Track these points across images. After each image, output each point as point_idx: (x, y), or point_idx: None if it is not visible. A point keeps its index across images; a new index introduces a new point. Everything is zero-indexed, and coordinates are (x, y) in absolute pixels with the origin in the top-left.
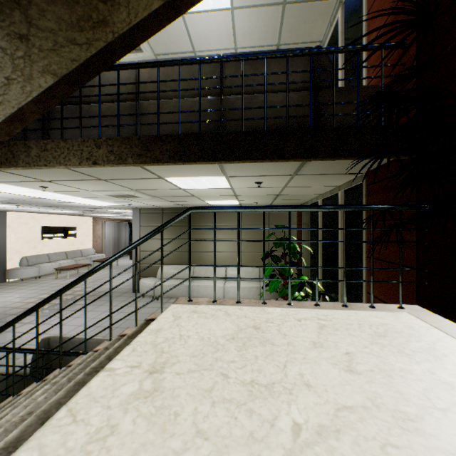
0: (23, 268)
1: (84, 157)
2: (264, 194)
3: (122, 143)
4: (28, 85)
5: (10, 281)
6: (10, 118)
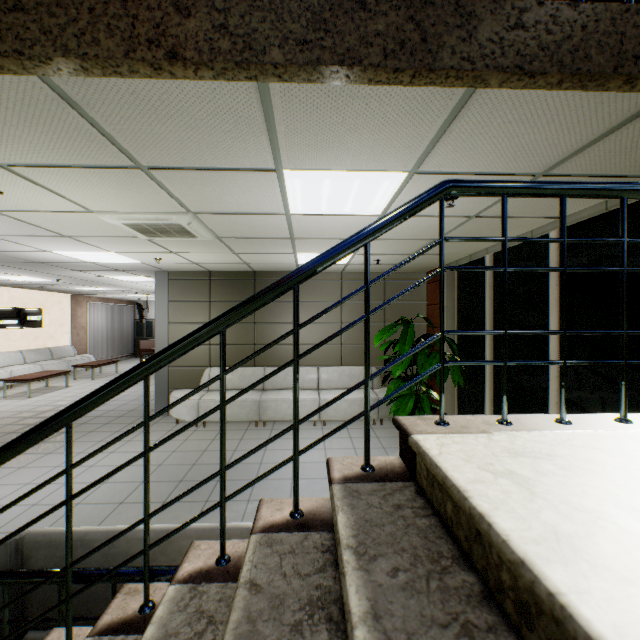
0: None
1: None
2: None
3: None
4: None
5: None
6: None
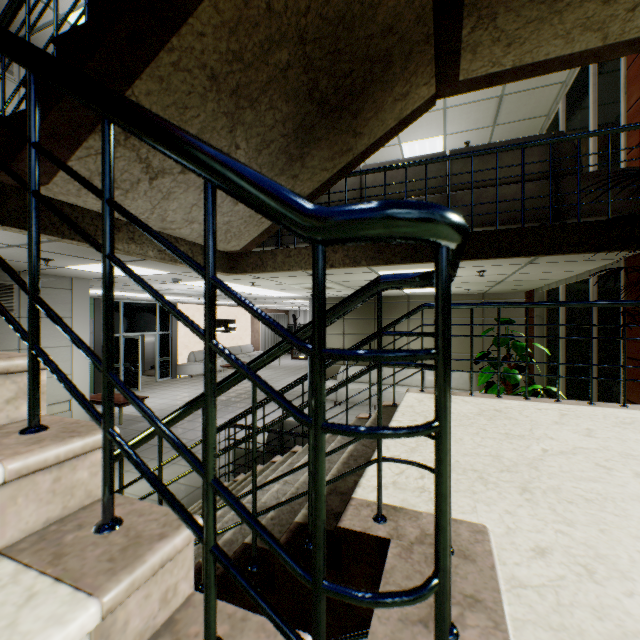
0: (192, 364)
1: None
2: (483, 281)
3: (356, 248)
4: None
5: (180, 377)
6: (263, 232)
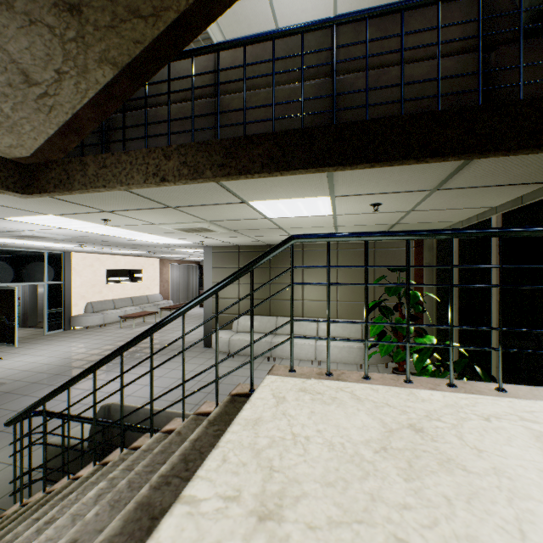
0: (88, 315)
1: (150, 173)
2: (376, 223)
3: (197, 150)
4: (83, 81)
5: (75, 328)
6: (64, 129)
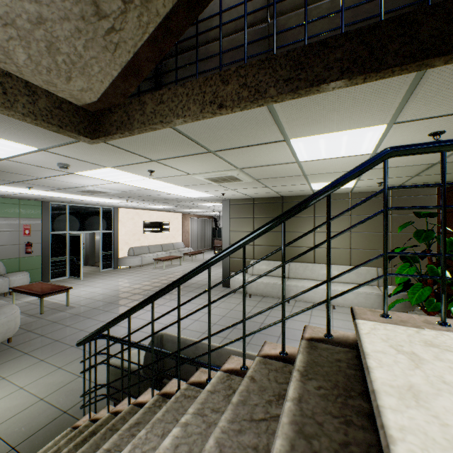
0: (130, 258)
1: (206, 102)
2: (413, 163)
3: (259, 69)
4: (145, 13)
5: (121, 267)
6: (125, 70)
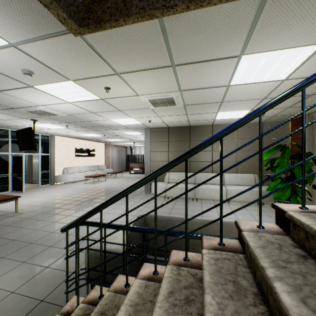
0: None
1: None
2: None
3: None
4: None
5: None
6: None
